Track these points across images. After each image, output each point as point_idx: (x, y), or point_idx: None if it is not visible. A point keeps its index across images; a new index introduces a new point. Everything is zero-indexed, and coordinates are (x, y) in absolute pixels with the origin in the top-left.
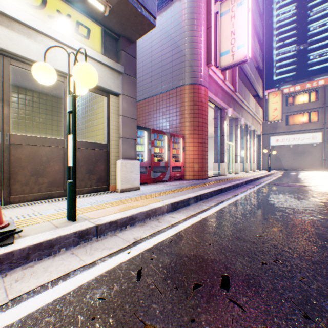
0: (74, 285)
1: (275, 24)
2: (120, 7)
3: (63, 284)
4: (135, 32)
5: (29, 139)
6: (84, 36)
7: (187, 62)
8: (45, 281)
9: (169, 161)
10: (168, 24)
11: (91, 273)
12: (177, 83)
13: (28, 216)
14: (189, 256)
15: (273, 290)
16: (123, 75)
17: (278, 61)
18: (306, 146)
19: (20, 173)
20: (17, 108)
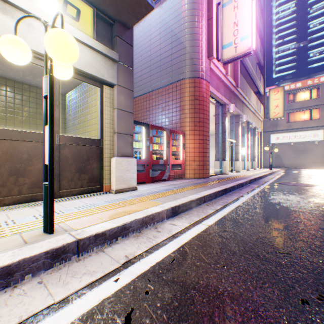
0: None
1: (274, 22)
2: None
3: None
4: (131, 15)
5: (7, 133)
6: (73, 17)
7: (187, 54)
8: None
9: (168, 159)
10: (168, 15)
11: (58, 320)
12: (176, 77)
13: None
14: (198, 287)
15: None
16: (118, 64)
17: (277, 58)
18: (307, 144)
19: None
20: (5, 102)
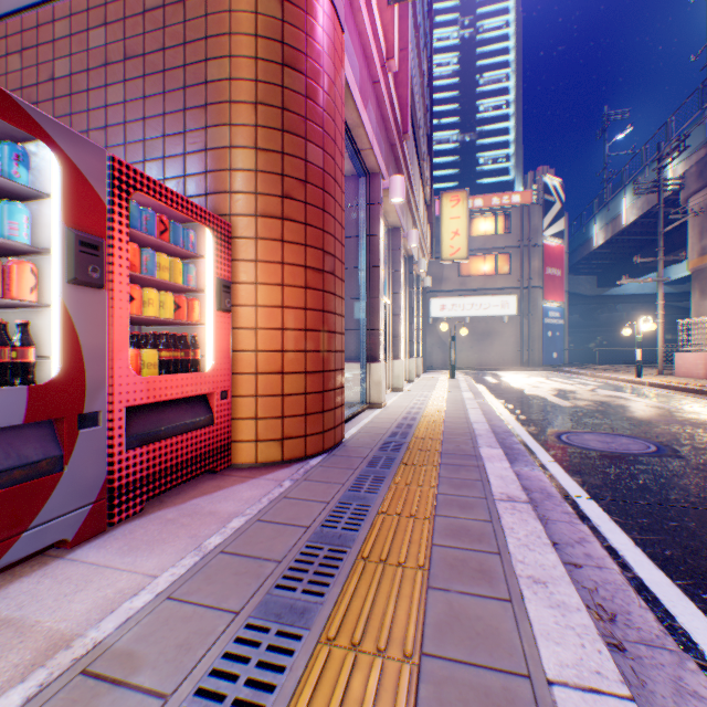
0: None
1: None
2: None
3: None
4: None
5: None
6: None
7: None
8: None
9: (97, 375)
10: None
11: None
12: None
13: None
14: None
15: None
16: None
17: None
18: (493, 321)
19: None
20: None
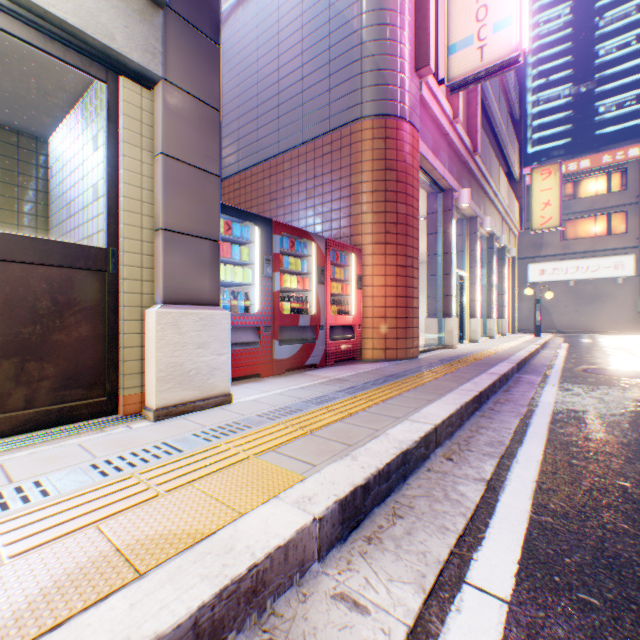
0: None
1: (531, 42)
2: None
3: None
4: None
5: None
6: None
7: (368, 59)
8: None
9: (323, 313)
10: None
11: None
12: (342, 116)
13: None
14: None
15: None
16: (169, 17)
17: (536, 116)
18: (603, 283)
19: None
20: None
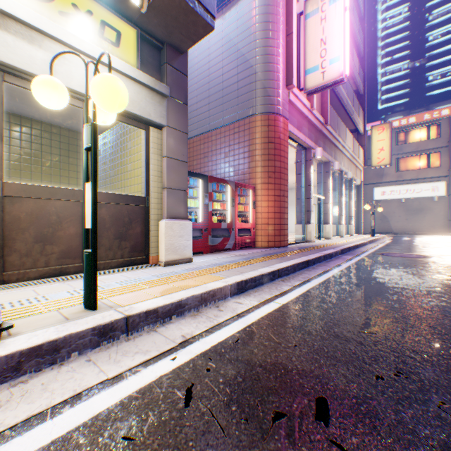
0: (86, 415)
1: (380, 32)
2: (163, 1)
3: (69, 413)
4: (185, 37)
5: (32, 189)
6: (112, 42)
7: (259, 82)
8: (42, 407)
9: (233, 222)
10: (233, 29)
11: (114, 393)
12: (244, 112)
13: (27, 301)
14: (265, 365)
15: (398, 425)
16: (169, 99)
17: (384, 83)
18: (424, 200)
19: (18, 239)
20: (19, 147)
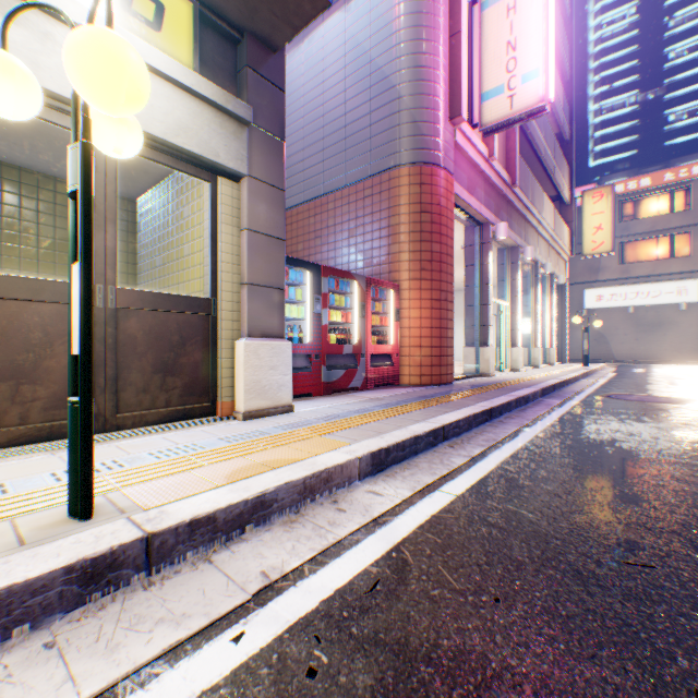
0: None
1: (592, 46)
2: None
3: None
4: (279, 19)
5: None
6: (148, 21)
7: (405, 112)
8: None
9: (364, 343)
10: (362, 27)
11: None
12: (381, 163)
13: None
14: (439, 658)
15: None
16: (252, 129)
17: (598, 126)
18: (665, 310)
19: None
20: None
